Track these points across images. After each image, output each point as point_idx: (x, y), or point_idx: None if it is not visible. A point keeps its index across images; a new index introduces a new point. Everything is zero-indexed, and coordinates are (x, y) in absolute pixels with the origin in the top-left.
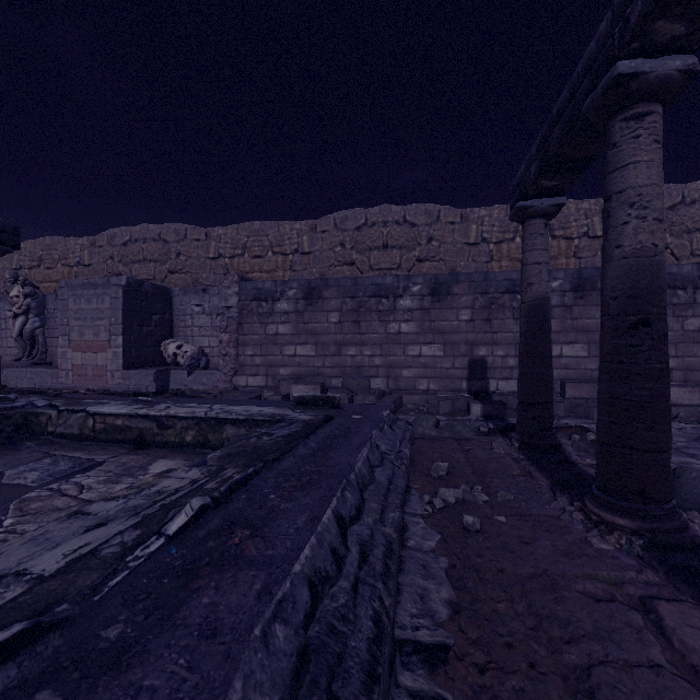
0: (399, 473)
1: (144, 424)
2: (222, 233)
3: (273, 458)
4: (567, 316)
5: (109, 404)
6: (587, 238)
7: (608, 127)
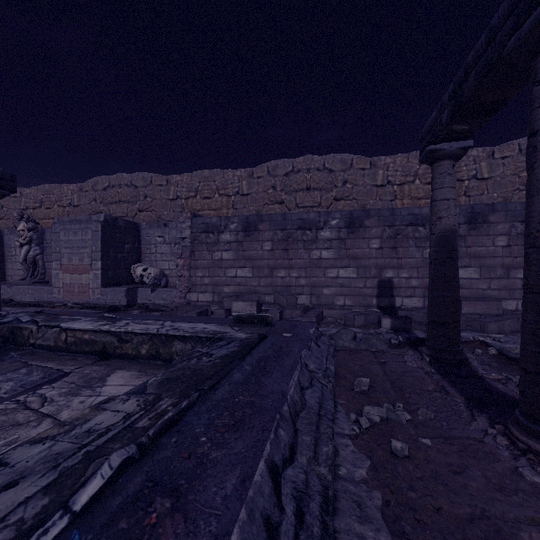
0: (328, 393)
1: (107, 339)
2: (179, 179)
3: (209, 387)
4: (461, 244)
5: (80, 320)
6: (476, 180)
7: (534, 64)
